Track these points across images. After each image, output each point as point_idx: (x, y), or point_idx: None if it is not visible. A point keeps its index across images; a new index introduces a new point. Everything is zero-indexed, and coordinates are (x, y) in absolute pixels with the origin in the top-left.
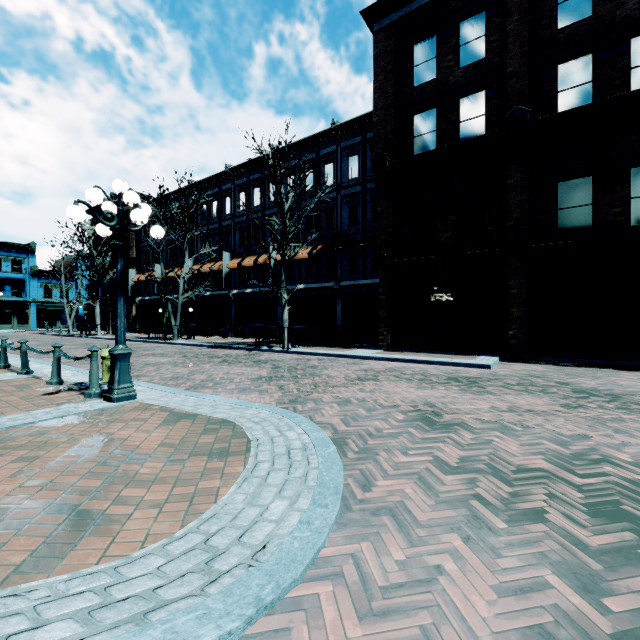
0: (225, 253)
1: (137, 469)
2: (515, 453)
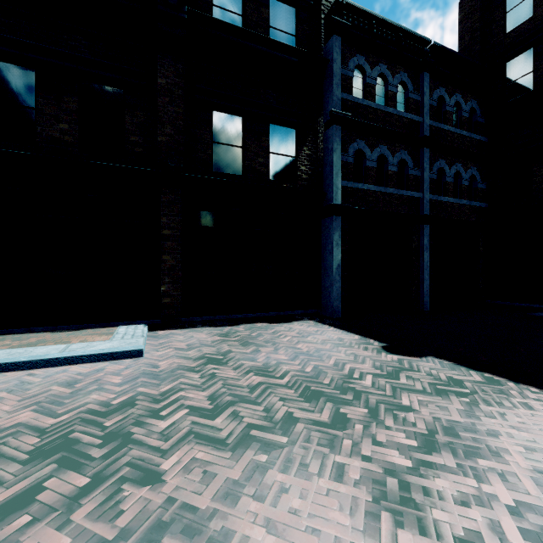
0: None
1: None
2: None
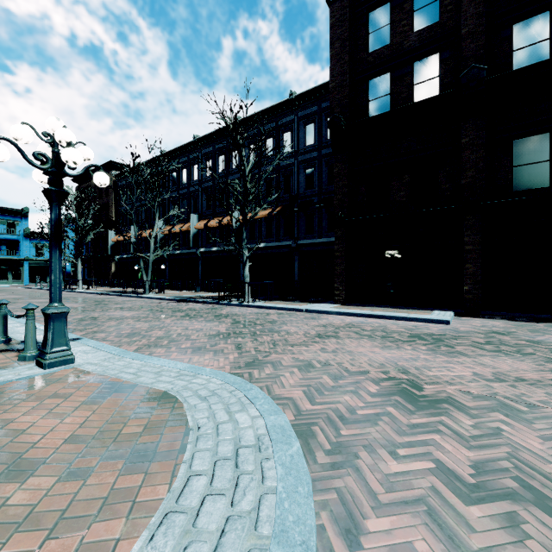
0: (193, 215)
1: (12, 491)
2: (544, 455)
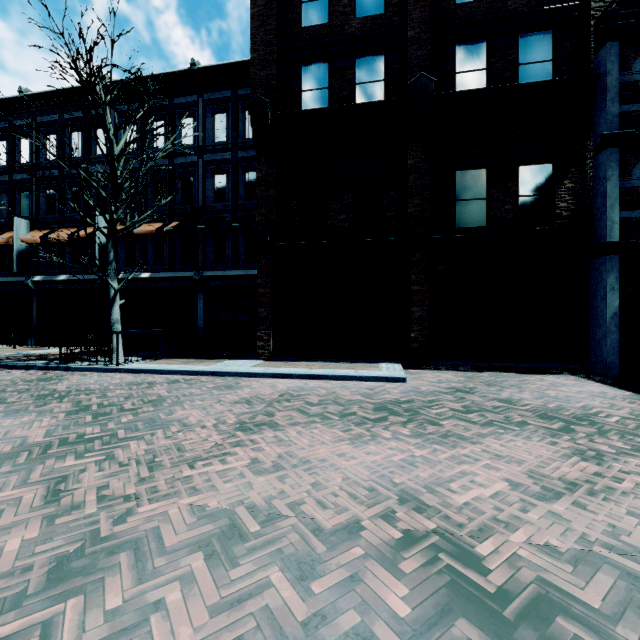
0: (19, 220)
1: None
2: None
